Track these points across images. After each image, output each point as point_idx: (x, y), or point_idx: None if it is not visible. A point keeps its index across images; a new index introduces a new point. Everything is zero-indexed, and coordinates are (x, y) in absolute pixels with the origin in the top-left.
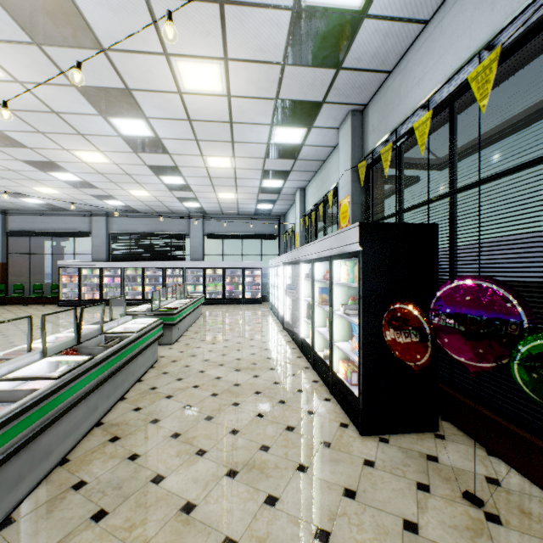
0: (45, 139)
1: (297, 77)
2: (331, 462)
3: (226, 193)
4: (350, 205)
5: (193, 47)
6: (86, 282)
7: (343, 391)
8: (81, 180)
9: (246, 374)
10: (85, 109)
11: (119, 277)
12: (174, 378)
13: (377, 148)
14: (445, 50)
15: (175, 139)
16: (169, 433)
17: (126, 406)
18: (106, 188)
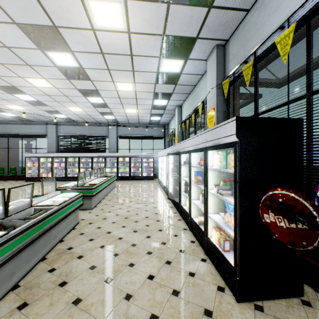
0: (5, 69)
1: (179, 15)
2: None
3: (131, 109)
4: (216, 112)
5: None
6: (43, 166)
7: (217, 256)
8: (35, 100)
9: (141, 235)
10: (27, 44)
11: (63, 163)
12: (87, 239)
13: (237, 70)
14: None
15: (93, 69)
16: (71, 299)
17: (44, 267)
18: (53, 106)
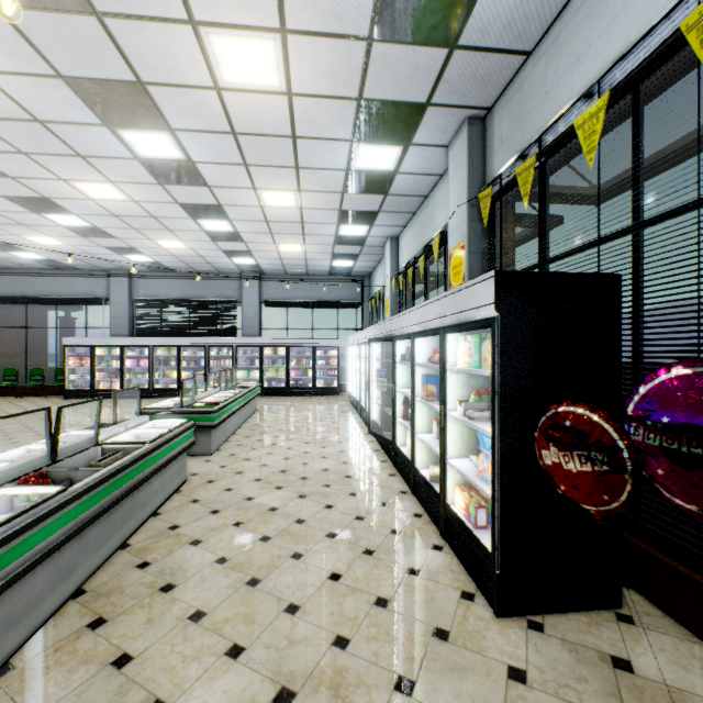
0: (31, 164)
1: (390, 62)
2: (452, 673)
3: (291, 245)
4: (466, 255)
5: (233, 9)
6: (101, 366)
7: (463, 537)
8: (89, 225)
9: (314, 503)
10: (81, 116)
11: (146, 359)
12: (207, 510)
13: (508, 170)
14: (627, 1)
15: (215, 164)
16: (186, 612)
17: (127, 560)
18: (125, 238)
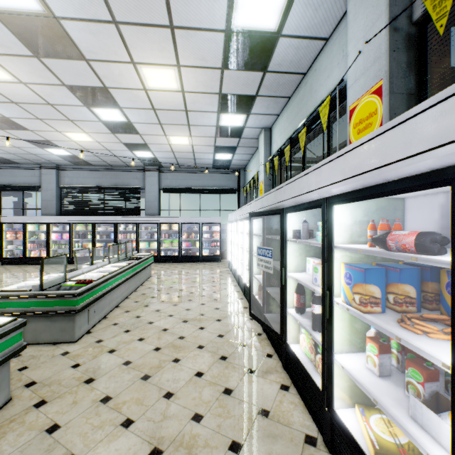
0: None
1: None
2: None
3: (179, 137)
4: (387, 97)
5: None
6: (31, 239)
7: None
8: None
9: None
10: None
11: (67, 233)
12: None
13: None
14: None
15: (81, 21)
16: None
17: None
18: (37, 130)
